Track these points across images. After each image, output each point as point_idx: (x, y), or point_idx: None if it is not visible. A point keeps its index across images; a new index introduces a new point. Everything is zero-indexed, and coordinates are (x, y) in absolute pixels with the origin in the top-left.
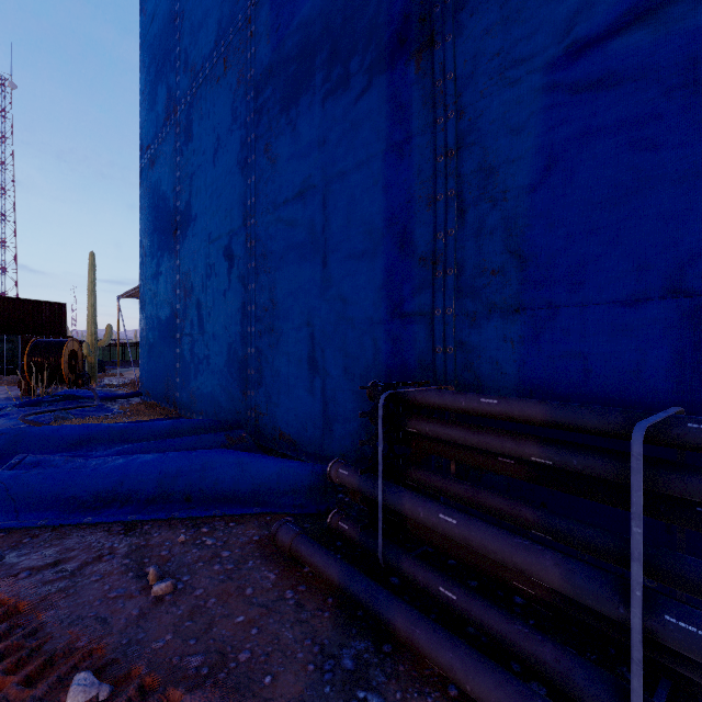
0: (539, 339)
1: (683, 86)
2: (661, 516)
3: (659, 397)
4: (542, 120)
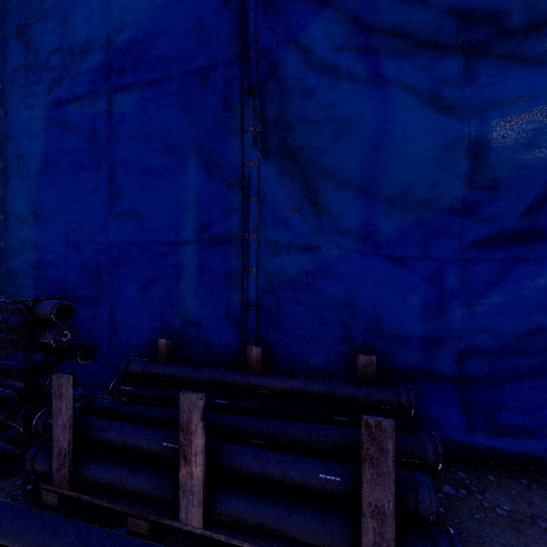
0: (43, 264)
1: (92, 140)
2: (37, 351)
3: (85, 295)
4: (44, 135)
